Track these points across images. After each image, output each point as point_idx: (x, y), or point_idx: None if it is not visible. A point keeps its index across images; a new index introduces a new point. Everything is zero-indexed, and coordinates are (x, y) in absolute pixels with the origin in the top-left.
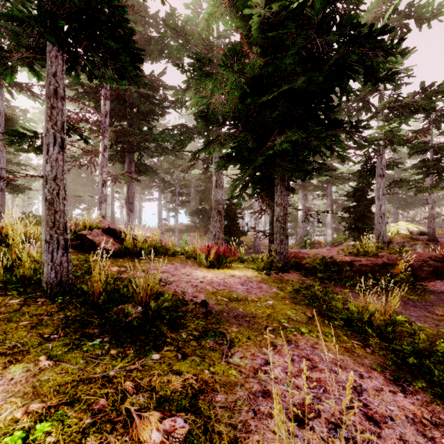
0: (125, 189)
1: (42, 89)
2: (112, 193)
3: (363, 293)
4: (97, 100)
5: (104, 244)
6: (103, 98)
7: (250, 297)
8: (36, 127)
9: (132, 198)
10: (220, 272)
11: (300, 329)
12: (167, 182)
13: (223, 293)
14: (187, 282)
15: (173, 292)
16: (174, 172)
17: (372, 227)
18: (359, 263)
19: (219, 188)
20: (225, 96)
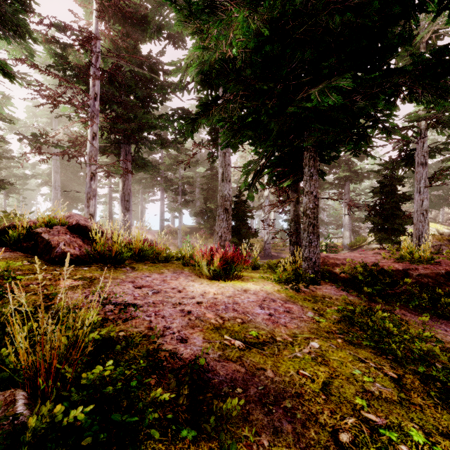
0: (120, 185)
1: (17, 64)
2: (110, 191)
3: (438, 319)
4: (86, 82)
5: (63, 246)
6: (92, 78)
7: (278, 336)
8: (15, 112)
9: (129, 195)
10: (228, 285)
11: (406, 431)
12: (170, 181)
13: (232, 327)
14: (176, 305)
15: (144, 330)
16: (177, 169)
17: (403, 228)
18: (416, 273)
19: (226, 182)
20: (234, 50)
